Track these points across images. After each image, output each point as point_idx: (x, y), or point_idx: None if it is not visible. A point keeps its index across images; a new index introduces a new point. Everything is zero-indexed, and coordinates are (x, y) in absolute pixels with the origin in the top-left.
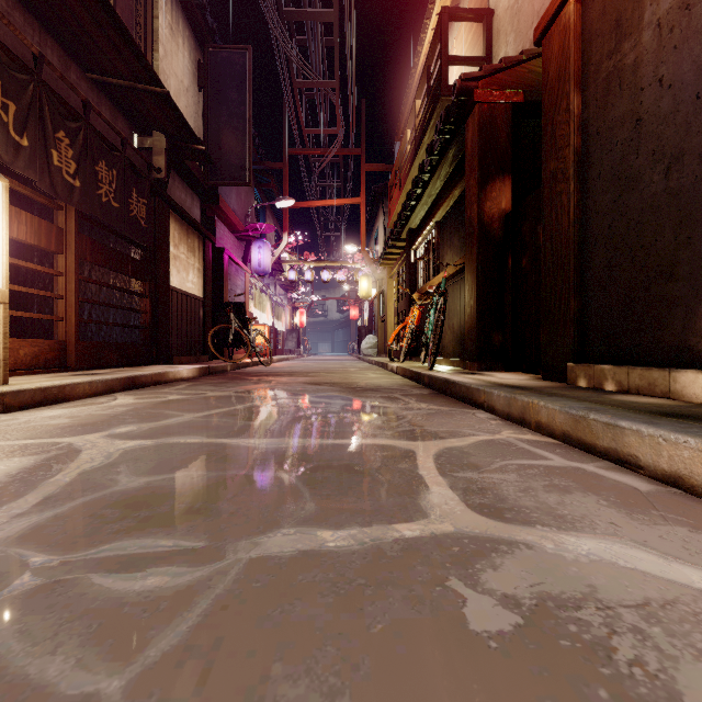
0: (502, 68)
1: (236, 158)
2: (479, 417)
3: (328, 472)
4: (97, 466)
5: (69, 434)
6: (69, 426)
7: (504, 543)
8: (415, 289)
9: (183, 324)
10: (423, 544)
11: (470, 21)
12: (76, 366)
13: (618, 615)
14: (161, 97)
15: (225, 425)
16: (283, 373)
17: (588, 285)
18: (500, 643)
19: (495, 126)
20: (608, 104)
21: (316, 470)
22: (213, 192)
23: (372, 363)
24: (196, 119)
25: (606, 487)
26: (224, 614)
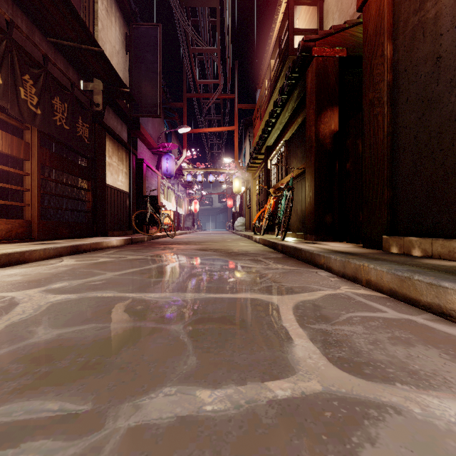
0: (332, 33)
1: (151, 98)
2: (321, 275)
3: (209, 324)
4: (24, 318)
5: (15, 289)
6: (19, 282)
7: (372, 406)
8: (270, 186)
9: (115, 209)
10: (296, 408)
11: (308, 5)
12: (38, 238)
13: None
14: (98, 54)
15: (135, 281)
16: (182, 242)
17: (398, 180)
18: None
19: (327, 73)
20: (413, 48)
21: (199, 321)
22: (136, 122)
23: (242, 236)
24: (124, 72)
25: (440, 339)
26: None
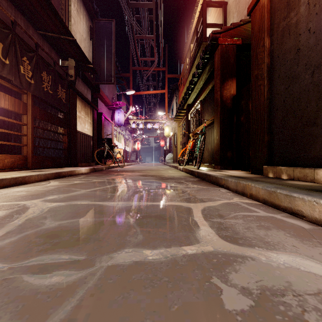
0: (232, 28)
1: (107, 71)
2: (222, 191)
3: (149, 218)
4: (35, 216)
5: (25, 200)
6: (25, 195)
7: (239, 257)
8: (190, 132)
9: (83, 148)
10: (198, 257)
11: (216, 7)
12: (32, 167)
13: (305, 300)
14: (72, 42)
15: (100, 195)
16: (129, 171)
17: (273, 129)
18: (243, 317)
19: (228, 55)
20: (283, 42)
21: (143, 217)
22: (97, 87)
23: (170, 166)
24: (89, 53)
25: (287, 226)
26: (91, 299)
